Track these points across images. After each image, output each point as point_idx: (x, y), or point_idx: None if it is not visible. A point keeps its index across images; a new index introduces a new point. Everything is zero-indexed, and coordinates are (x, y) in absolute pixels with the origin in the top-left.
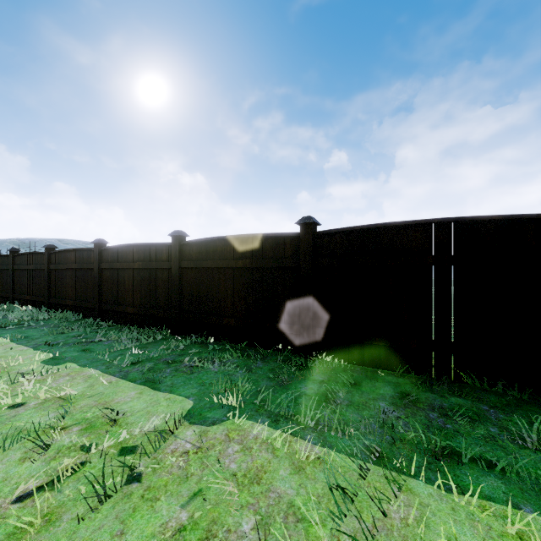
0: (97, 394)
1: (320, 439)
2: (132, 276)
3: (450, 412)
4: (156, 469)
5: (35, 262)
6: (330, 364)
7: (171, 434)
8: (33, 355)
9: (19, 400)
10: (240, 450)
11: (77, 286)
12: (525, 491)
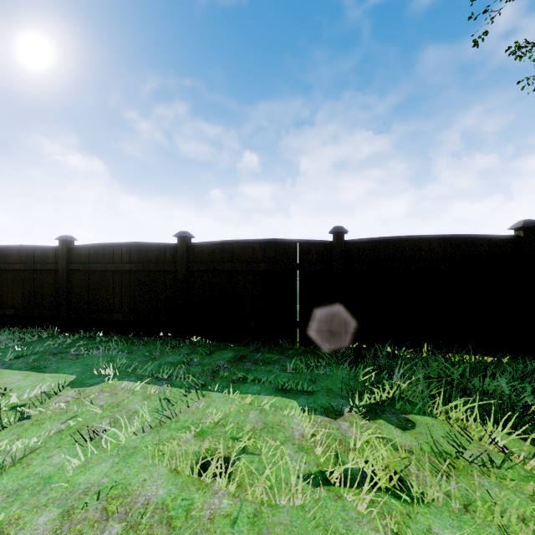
0: None
1: (168, 383)
2: (12, 278)
3: (260, 361)
4: (43, 412)
5: None
6: (199, 343)
7: (55, 395)
8: None
9: None
10: (109, 395)
11: None
12: (268, 388)
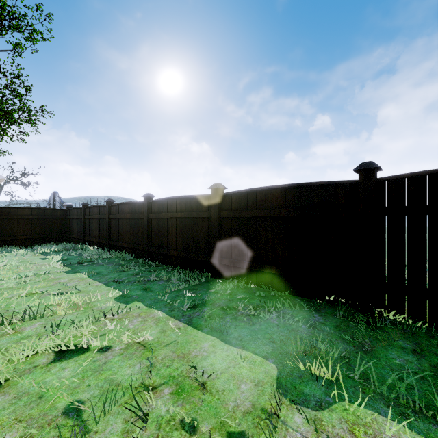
0: (172, 342)
1: None
2: (175, 224)
3: None
4: None
5: (100, 213)
6: (404, 325)
7: (276, 418)
8: (106, 291)
9: (106, 343)
10: None
11: (130, 232)
12: None
